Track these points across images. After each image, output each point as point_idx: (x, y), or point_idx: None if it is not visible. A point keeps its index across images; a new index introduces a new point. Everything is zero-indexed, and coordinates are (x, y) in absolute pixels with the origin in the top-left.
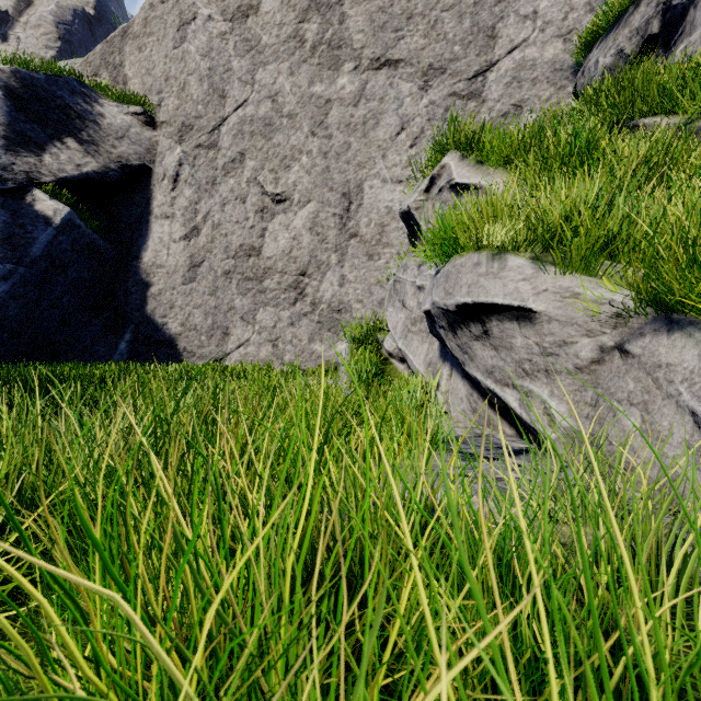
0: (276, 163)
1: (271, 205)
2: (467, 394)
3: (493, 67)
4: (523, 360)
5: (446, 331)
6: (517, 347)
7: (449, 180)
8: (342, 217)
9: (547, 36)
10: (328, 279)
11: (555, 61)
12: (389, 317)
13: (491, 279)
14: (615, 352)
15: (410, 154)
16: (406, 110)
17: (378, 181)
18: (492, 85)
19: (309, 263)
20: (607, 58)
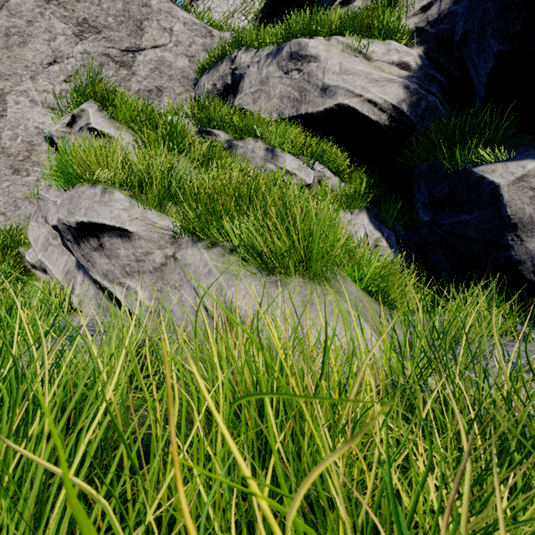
0: None
1: None
2: (95, 294)
3: (141, 51)
4: (125, 265)
5: (72, 243)
6: (122, 256)
7: (88, 123)
8: None
9: (179, 51)
10: None
11: (184, 71)
12: (31, 230)
13: (102, 206)
14: (172, 258)
15: (64, 88)
16: (60, 46)
17: (26, 99)
18: (140, 65)
19: None
20: (209, 85)
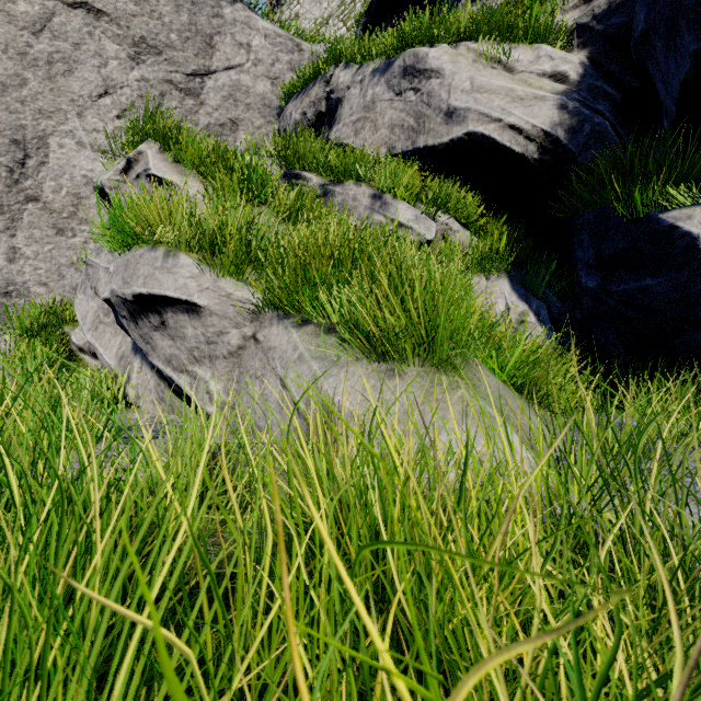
0: None
1: None
2: (155, 385)
3: (211, 75)
4: (193, 349)
5: (128, 321)
6: (189, 337)
7: (146, 168)
8: (12, 170)
9: (259, 72)
10: None
11: (265, 98)
12: (78, 305)
13: (165, 274)
14: (252, 340)
15: (117, 125)
16: (112, 73)
17: (72, 141)
18: (210, 92)
19: None
20: (297, 114)
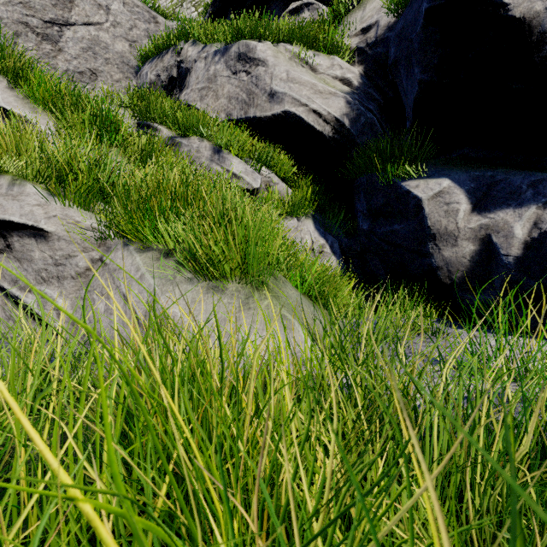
0: None
1: None
2: (2, 304)
3: (70, 26)
4: (41, 270)
5: None
6: (36, 259)
7: None
8: None
9: (117, 33)
10: None
11: (124, 56)
12: None
13: (10, 200)
14: (99, 262)
15: None
16: None
17: None
18: (69, 41)
19: None
20: (152, 75)
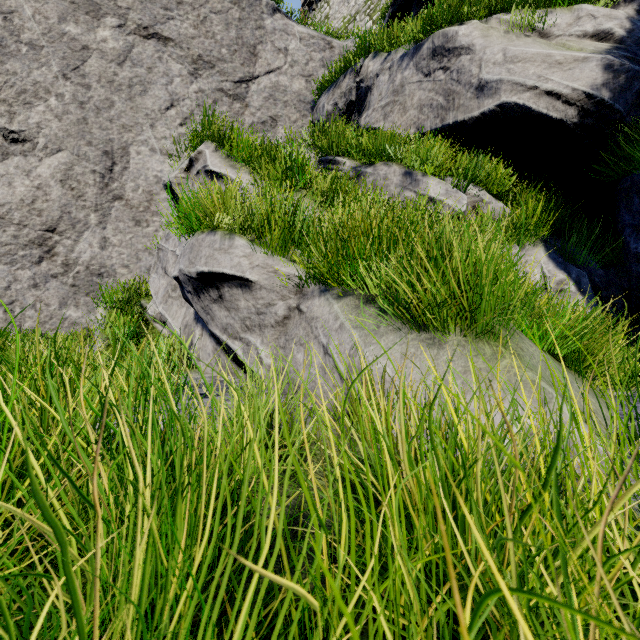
0: (10, 94)
1: (2, 142)
2: (213, 350)
3: (255, 80)
4: (245, 318)
5: (192, 295)
6: (242, 308)
7: (205, 165)
8: (103, 176)
9: (295, 72)
10: (85, 240)
11: (300, 94)
12: (152, 282)
13: (222, 254)
14: (296, 310)
15: (180, 132)
16: (176, 88)
17: (146, 148)
18: (254, 95)
19: (60, 219)
20: (329, 106)
